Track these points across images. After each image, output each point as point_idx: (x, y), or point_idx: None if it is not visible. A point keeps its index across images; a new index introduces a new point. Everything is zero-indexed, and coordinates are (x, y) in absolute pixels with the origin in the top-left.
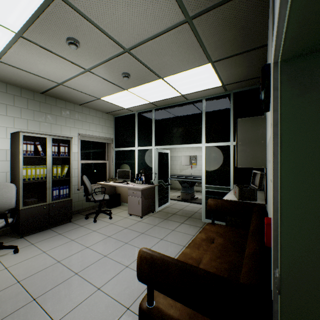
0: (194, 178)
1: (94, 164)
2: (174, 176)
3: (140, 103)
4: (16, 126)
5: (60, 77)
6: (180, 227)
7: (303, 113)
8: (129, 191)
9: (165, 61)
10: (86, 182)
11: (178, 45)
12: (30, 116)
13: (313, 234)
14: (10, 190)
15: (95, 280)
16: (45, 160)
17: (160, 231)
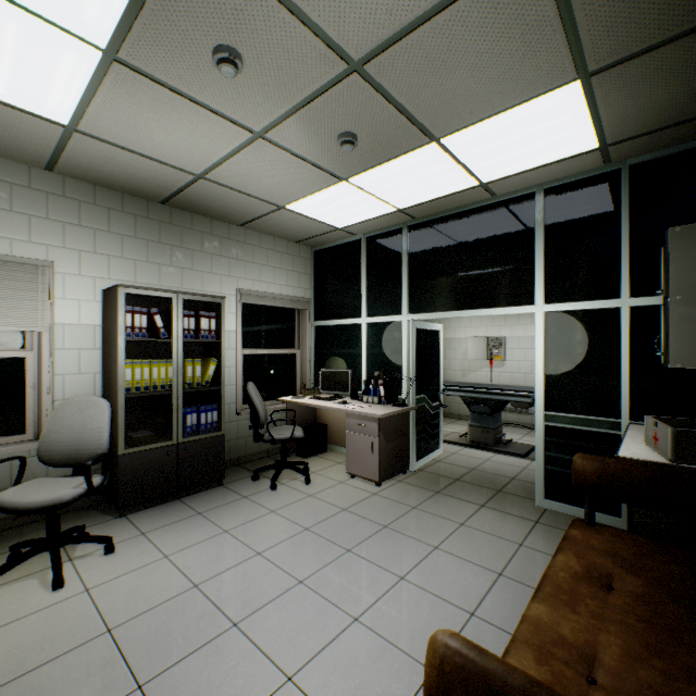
0: (504, 393)
1: (270, 356)
2: (451, 386)
3: (374, 214)
4: (113, 276)
5: (200, 160)
6: (478, 516)
7: None
8: (348, 420)
9: (452, 87)
10: (255, 397)
11: (497, 30)
12: (141, 252)
13: None
14: (98, 412)
15: (279, 650)
16: (170, 348)
17: (428, 524)
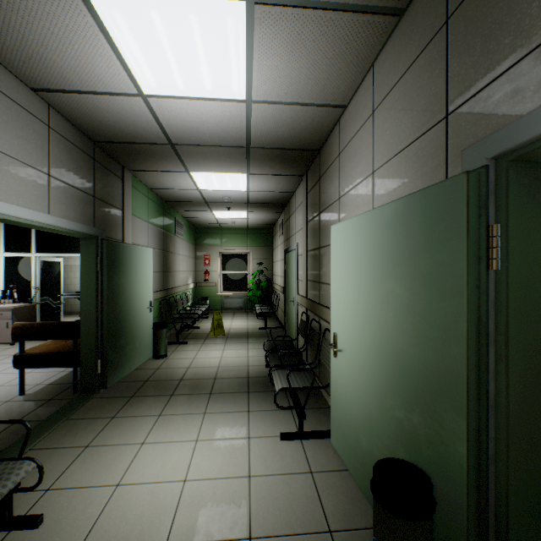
0: None
1: None
2: (72, 292)
3: None
4: None
5: None
6: None
7: (87, 256)
8: None
9: None
10: None
11: None
12: None
13: (89, 294)
14: None
15: None
16: None
17: None
